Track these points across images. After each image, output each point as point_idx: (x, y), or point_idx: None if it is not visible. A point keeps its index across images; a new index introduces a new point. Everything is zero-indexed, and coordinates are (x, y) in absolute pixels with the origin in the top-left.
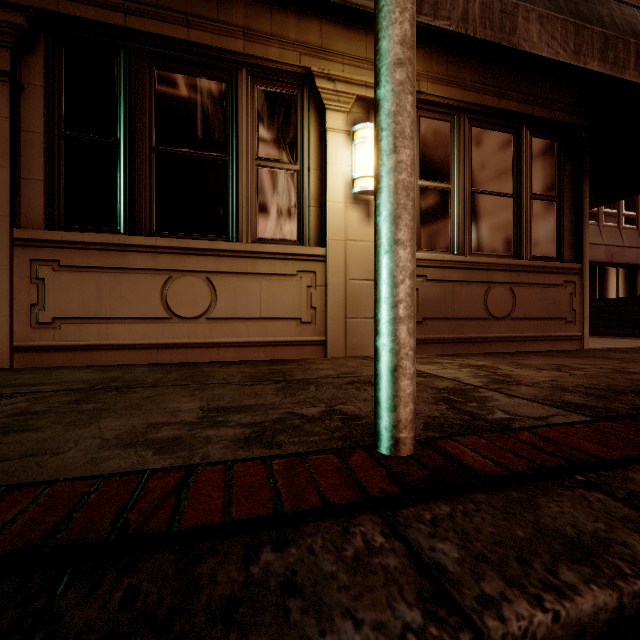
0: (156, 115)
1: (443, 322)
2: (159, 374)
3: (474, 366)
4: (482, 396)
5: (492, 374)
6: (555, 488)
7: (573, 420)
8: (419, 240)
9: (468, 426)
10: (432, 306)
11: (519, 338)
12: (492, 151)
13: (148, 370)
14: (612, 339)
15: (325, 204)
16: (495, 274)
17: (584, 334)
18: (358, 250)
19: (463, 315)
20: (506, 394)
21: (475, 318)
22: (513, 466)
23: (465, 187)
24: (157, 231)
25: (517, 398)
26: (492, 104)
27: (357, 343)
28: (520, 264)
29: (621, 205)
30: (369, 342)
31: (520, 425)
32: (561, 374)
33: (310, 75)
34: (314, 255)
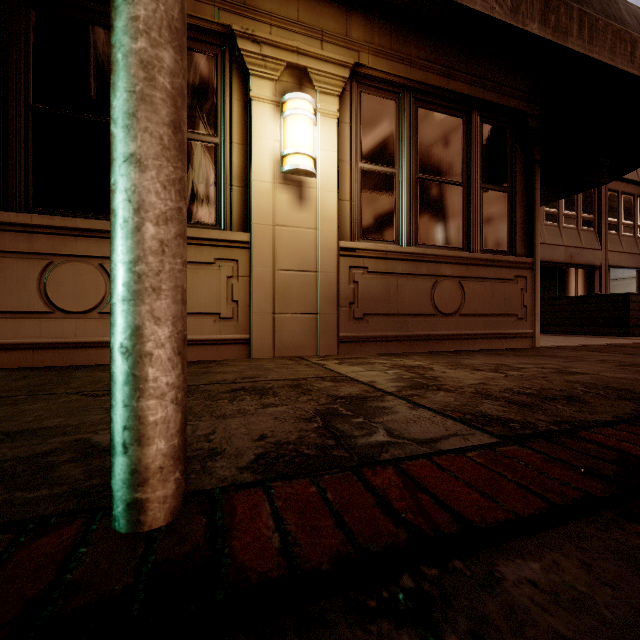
0: (35, 67)
1: (386, 318)
2: (5, 381)
3: (406, 367)
4: (381, 407)
5: (418, 376)
6: (339, 621)
7: (471, 443)
8: (360, 228)
9: (316, 459)
10: (374, 301)
11: (468, 336)
12: (440, 135)
13: (1, 376)
14: (567, 337)
15: (249, 183)
16: (443, 267)
17: (536, 331)
18: (289, 237)
19: (408, 311)
20: (413, 403)
21: (421, 314)
22: (309, 552)
23: (411, 172)
24: (36, 207)
25: (422, 409)
26: (440, 84)
27: (287, 342)
28: (469, 257)
29: (580, 208)
30: (301, 340)
31: (392, 455)
32: (496, 375)
33: (232, 35)
34: (236, 241)
